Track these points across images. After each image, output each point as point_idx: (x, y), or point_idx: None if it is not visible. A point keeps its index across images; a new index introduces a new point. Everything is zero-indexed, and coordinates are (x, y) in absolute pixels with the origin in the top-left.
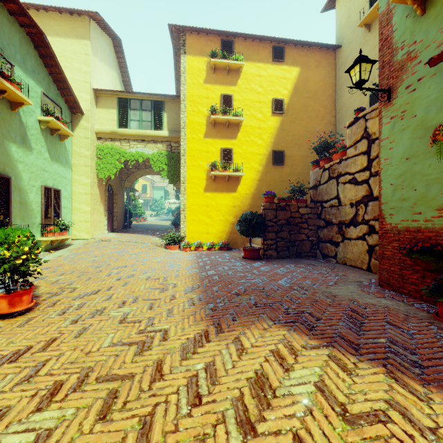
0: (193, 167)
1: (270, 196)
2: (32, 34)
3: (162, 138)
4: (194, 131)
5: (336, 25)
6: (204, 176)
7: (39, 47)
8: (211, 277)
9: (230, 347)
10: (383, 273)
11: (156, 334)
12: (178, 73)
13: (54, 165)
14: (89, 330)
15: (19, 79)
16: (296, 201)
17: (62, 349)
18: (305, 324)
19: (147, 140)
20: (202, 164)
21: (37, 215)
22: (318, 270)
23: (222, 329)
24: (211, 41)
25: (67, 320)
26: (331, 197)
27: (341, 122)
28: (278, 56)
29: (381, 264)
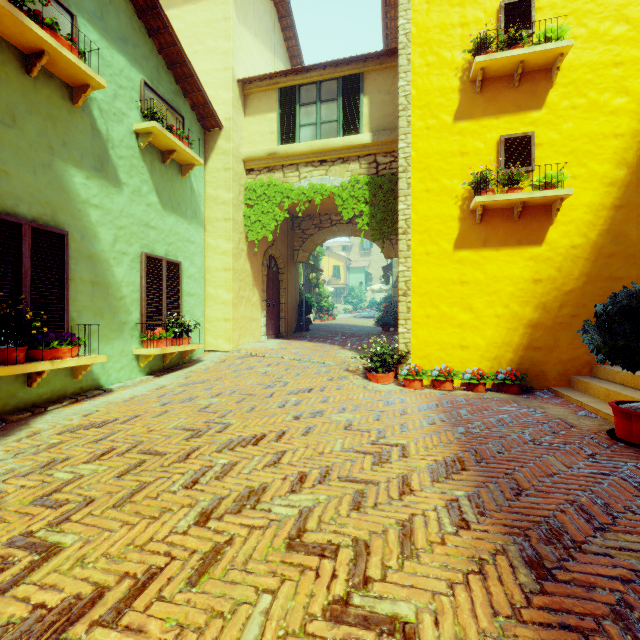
0: (427, 195)
1: None
2: None
3: (358, 150)
4: (431, 110)
5: None
6: (454, 213)
7: None
8: (596, 610)
9: None
10: None
11: None
12: (389, 32)
13: (169, 217)
14: None
15: (92, 49)
16: None
17: None
18: None
19: (329, 160)
20: (449, 184)
21: (133, 308)
22: None
23: None
24: None
25: None
26: None
27: None
28: None
29: None
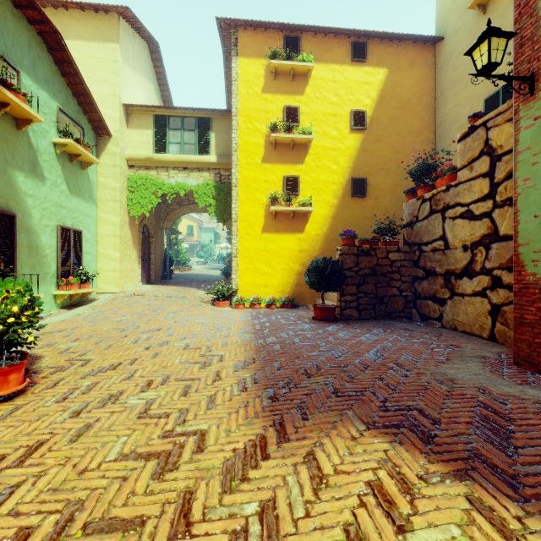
0: (248, 201)
1: (349, 237)
2: (44, 33)
3: (209, 165)
4: (250, 154)
5: (436, 12)
6: (262, 213)
7: (53, 50)
8: (271, 346)
9: (299, 470)
10: (522, 346)
11: (187, 440)
12: (229, 83)
13: (74, 199)
14: (93, 429)
15: (28, 91)
16: (384, 244)
17: (47, 462)
18: (417, 432)
19: (190, 168)
20: (259, 197)
21: (52, 263)
22: (419, 339)
23: (287, 434)
24: (271, 39)
25: (66, 411)
26: (433, 238)
27: (443, 139)
28: (359, 54)
29: (518, 332)
